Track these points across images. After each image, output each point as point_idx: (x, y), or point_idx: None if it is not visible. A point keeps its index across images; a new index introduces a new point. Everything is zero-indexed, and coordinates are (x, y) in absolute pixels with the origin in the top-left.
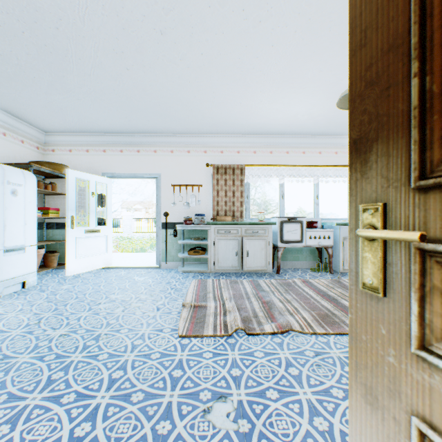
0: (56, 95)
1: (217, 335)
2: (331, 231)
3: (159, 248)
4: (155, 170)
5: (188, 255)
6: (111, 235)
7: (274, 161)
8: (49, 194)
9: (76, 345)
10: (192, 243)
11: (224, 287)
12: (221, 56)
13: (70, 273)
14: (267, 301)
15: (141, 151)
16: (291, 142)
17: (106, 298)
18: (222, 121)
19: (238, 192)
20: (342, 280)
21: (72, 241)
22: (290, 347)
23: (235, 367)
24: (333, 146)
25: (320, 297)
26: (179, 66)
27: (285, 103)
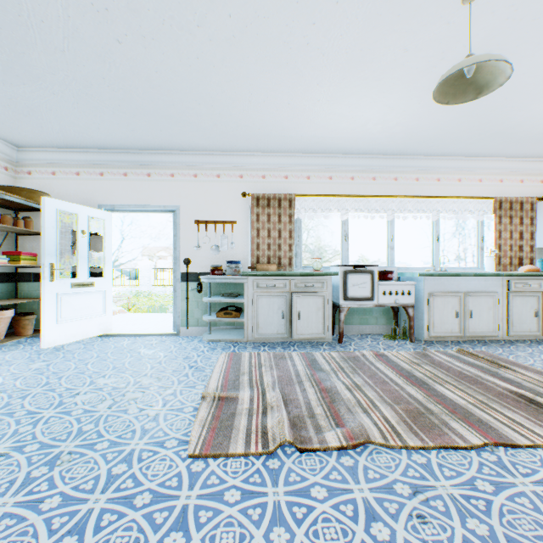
0: (19, 86)
1: (250, 453)
2: (412, 284)
3: (178, 308)
4: (171, 201)
5: (217, 317)
6: (111, 290)
7: (334, 190)
8: (23, 233)
9: (12, 478)
10: (222, 301)
11: (266, 365)
12: (259, 21)
13: (48, 345)
14: (328, 388)
15: (153, 175)
16: (357, 164)
17: (91, 383)
18: (264, 133)
19: (286, 231)
20: (429, 352)
21: (51, 299)
22: (369, 477)
23: (278, 523)
24: (413, 171)
25: (404, 380)
26: (197, 38)
27: (352, 105)
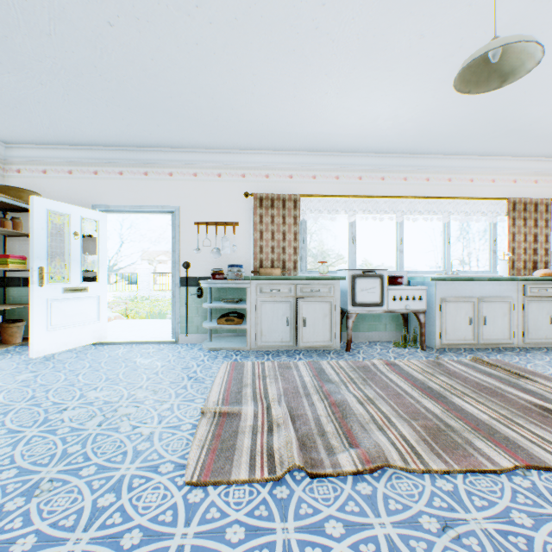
0: (3, 75)
1: (255, 479)
2: (423, 289)
3: (177, 315)
4: (170, 202)
5: (218, 324)
6: (106, 295)
7: (341, 191)
8: (11, 235)
9: None
10: (223, 307)
11: (270, 376)
12: (264, 1)
13: (37, 354)
14: (338, 402)
15: (151, 174)
16: (365, 163)
17: (80, 397)
18: (268, 129)
19: (291, 233)
20: (443, 361)
21: (41, 305)
22: (391, 508)
23: None
24: (423, 170)
25: (419, 392)
26: (196, 20)
27: (361, 98)
